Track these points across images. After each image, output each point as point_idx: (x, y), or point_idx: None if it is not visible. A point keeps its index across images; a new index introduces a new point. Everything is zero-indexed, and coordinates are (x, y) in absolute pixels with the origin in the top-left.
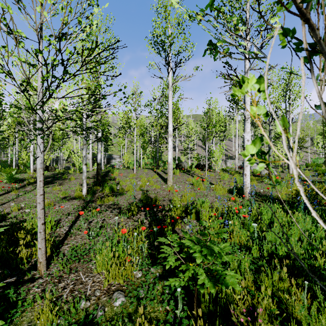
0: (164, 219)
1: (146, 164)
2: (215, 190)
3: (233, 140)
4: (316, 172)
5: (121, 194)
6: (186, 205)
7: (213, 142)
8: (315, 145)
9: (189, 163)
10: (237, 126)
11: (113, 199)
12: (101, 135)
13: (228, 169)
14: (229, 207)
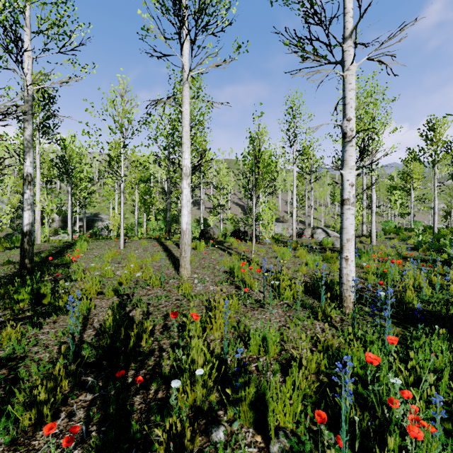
0: (149, 436)
1: (153, 230)
2: (278, 287)
3: (279, 196)
4: (405, 242)
5: (59, 313)
6: (220, 342)
7: (260, 196)
8: (392, 203)
9: (221, 227)
10: (294, 171)
11: (17, 336)
12: (32, 170)
13: (281, 238)
14: (327, 346)
